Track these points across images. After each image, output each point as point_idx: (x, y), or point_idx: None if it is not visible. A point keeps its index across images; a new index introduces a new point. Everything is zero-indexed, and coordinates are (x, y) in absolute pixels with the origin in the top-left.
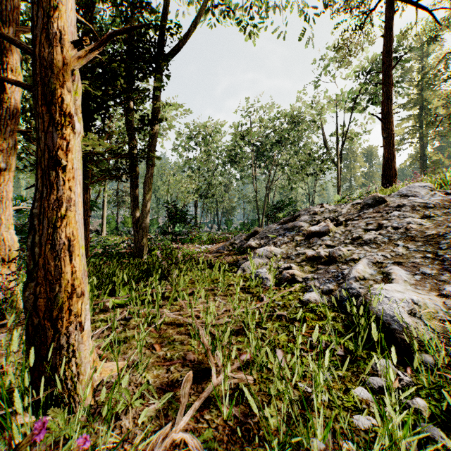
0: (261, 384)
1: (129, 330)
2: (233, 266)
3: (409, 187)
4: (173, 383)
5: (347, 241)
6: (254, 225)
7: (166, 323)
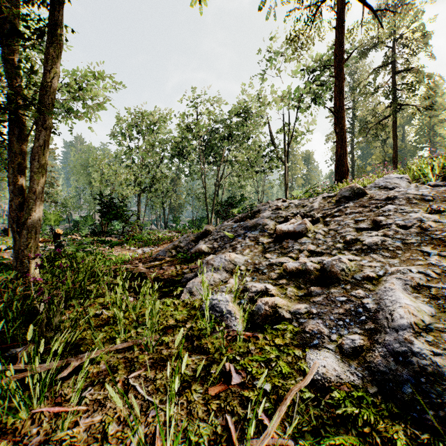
0: None
1: None
2: (176, 283)
3: (385, 178)
4: None
5: (340, 245)
6: (202, 222)
7: None
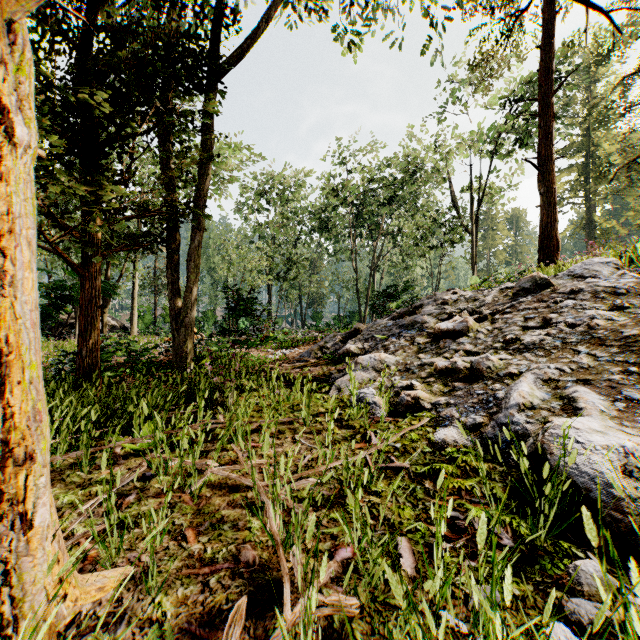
0: (374, 619)
1: (146, 501)
2: (323, 382)
3: (584, 263)
4: (211, 617)
5: (498, 345)
6: (353, 319)
7: (212, 484)
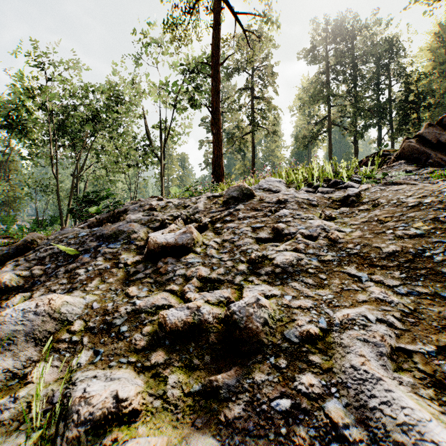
0: None
1: None
2: None
3: (267, 180)
4: None
5: (244, 267)
6: (55, 223)
7: None
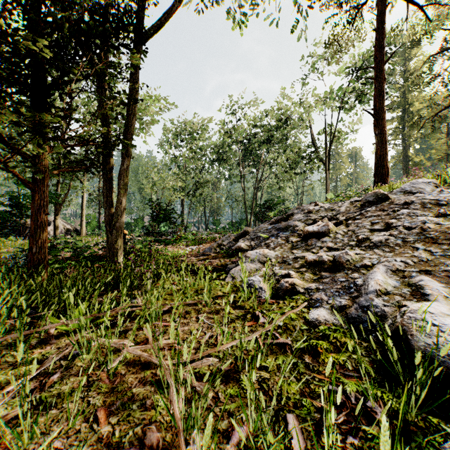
0: None
1: (68, 379)
2: (221, 271)
3: (412, 183)
4: None
5: (353, 243)
6: (241, 224)
7: (127, 361)
